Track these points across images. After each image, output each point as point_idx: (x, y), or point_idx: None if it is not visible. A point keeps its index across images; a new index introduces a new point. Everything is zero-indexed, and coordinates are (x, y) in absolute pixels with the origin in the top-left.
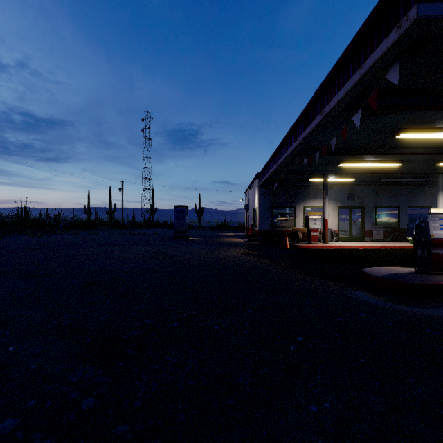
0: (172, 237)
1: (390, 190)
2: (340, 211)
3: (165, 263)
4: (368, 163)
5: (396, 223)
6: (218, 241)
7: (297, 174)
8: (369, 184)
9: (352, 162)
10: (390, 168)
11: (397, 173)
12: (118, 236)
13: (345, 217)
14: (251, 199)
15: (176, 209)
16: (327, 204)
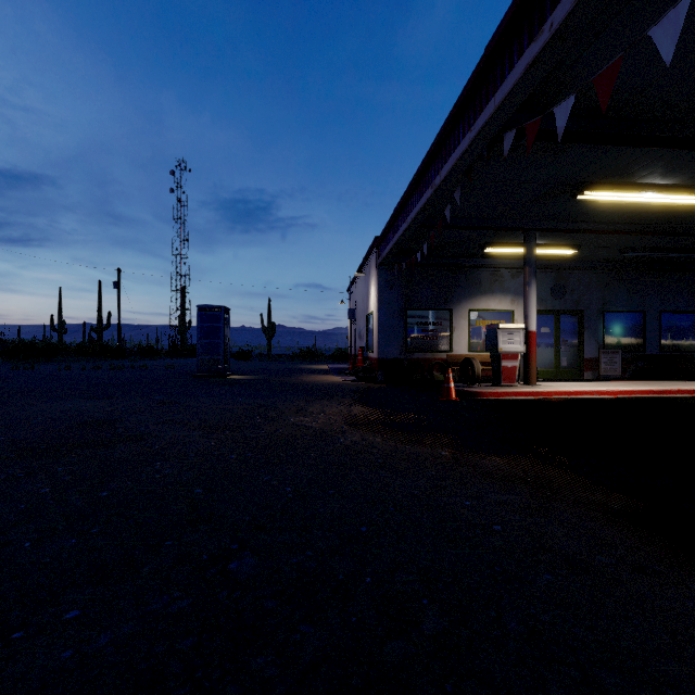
0: (193, 374)
1: (630, 278)
2: (539, 319)
3: (5, 494)
4: (645, 194)
5: (639, 343)
6: (291, 383)
7: (468, 229)
8: (594, 266)
9: (613, 187)
10: (668, 219)
11: (677, 232)
12: (77, 372)
13: (548, 330)
14: (361, 297)
15: (202, 313)
16: (533, 298)
